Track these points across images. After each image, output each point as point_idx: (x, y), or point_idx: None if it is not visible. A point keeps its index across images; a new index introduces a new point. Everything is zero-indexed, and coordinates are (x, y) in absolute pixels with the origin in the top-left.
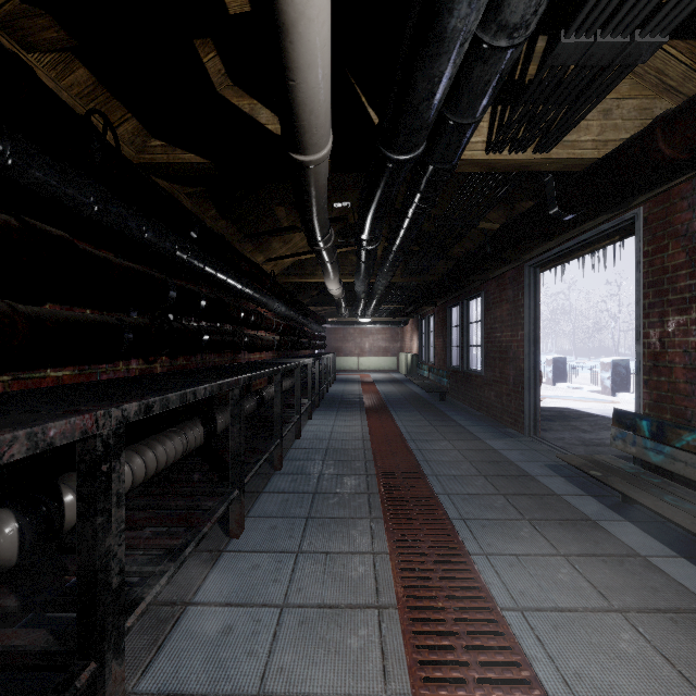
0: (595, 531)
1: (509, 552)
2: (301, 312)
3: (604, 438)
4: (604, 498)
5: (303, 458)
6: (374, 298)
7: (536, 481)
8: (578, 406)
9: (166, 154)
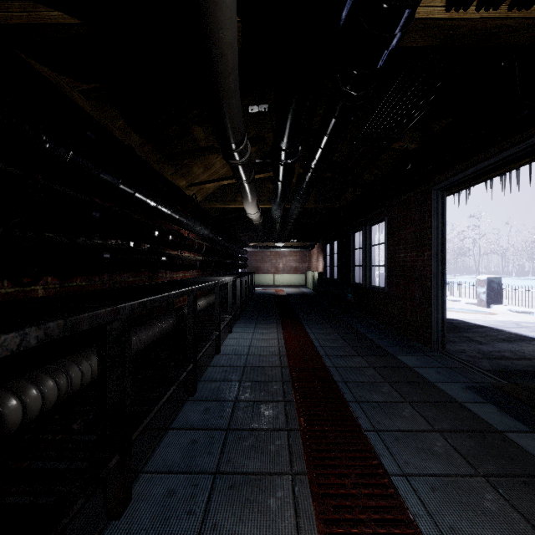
0: None
1: None
2: (225, 236)
3: (501, 351)
4: None
5: (220, 378)
6: (288, 223)
7: (467, 410)
8: (462, 317)
9: (26, 12)
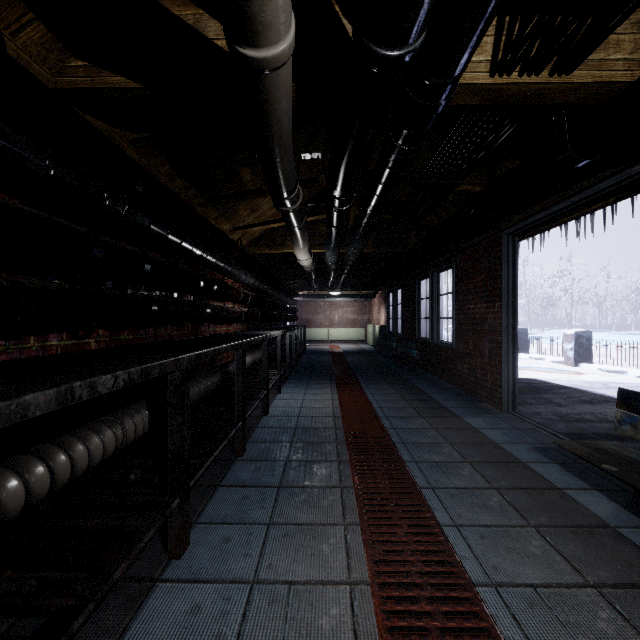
0: (620, 544)
1: (523, 582)
2: (272, 285)
3: (581, 413)
4: (613, 494)
5: (270, 439)
6: (344, 270)
7: (529, 469)
8: (544, 377)
9: (90, 77)
